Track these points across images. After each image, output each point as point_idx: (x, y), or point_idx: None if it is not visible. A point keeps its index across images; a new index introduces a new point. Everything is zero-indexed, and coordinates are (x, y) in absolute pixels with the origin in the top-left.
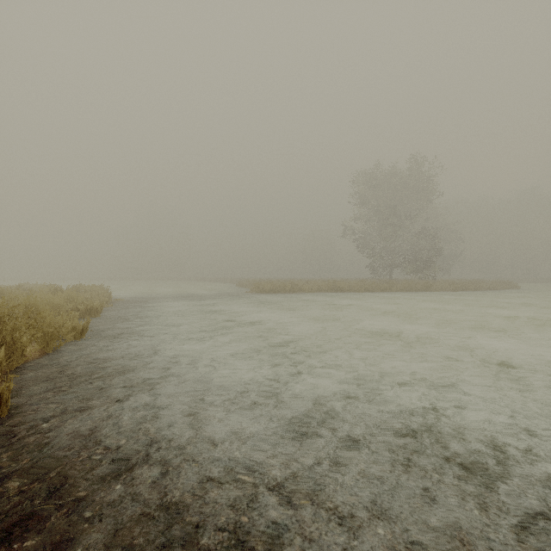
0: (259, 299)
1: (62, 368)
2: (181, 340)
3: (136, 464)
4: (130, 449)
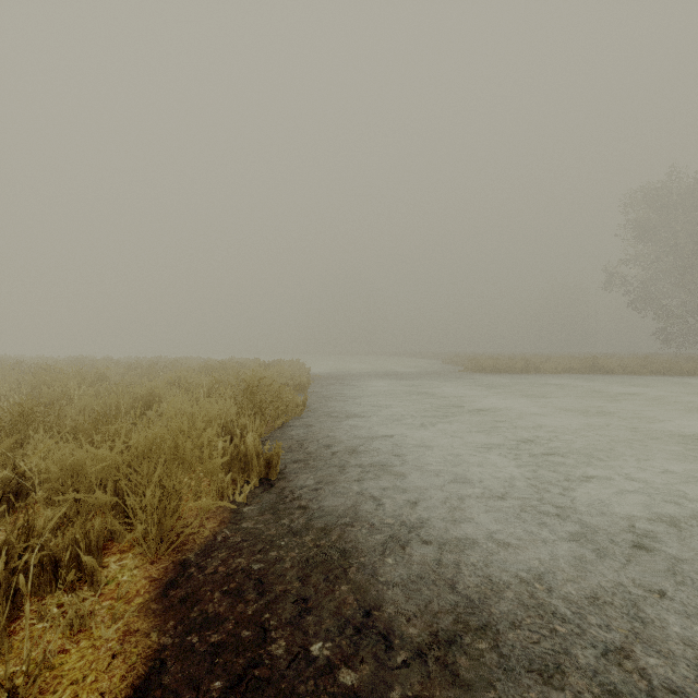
0: (479, 380)
1: (298, 442)
2: (400, 425)
3: (408, 544)
4: (396, 529)
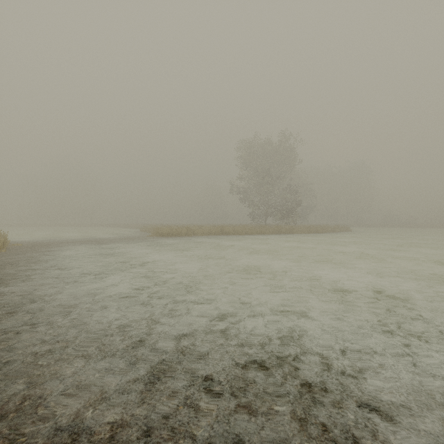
0: (157, 241)
1: None
2: (65, 283)
3: None
4: None
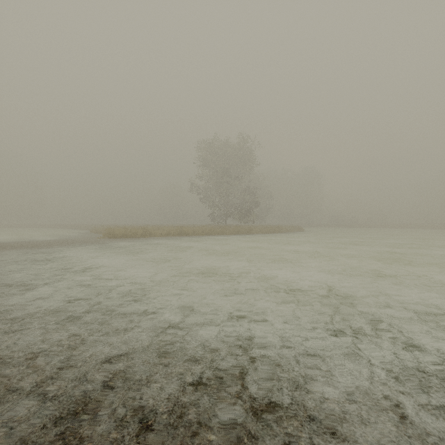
0: (108, 244)
1: None
2: None
3: None
4: None
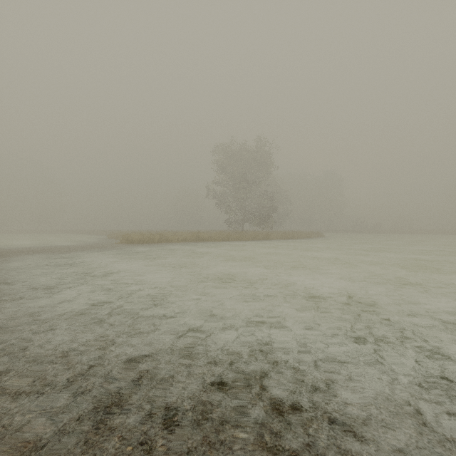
0: (126, 249)
1: None
2: (6, 300)
3: None
4: None
